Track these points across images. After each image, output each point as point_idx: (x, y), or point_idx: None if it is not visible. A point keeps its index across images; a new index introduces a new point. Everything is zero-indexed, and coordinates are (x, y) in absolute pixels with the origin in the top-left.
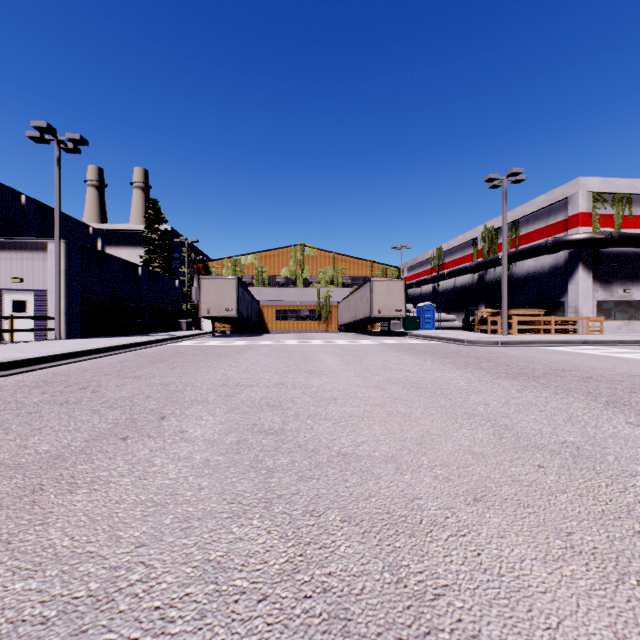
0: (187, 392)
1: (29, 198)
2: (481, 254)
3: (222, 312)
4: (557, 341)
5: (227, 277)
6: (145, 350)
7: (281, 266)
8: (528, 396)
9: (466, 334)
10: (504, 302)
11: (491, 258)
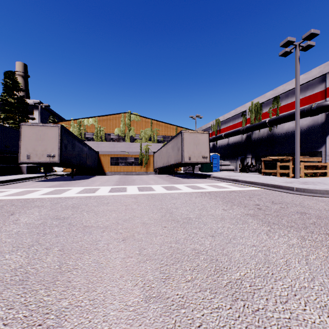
0: None
1: None
2: (249, 121)
3: (43, 158)
4: None
5: (49, 124)
6: None
7: (114, 127)
8: None
9: (261, 177)
10: (297, 150)
11: (259, 122)
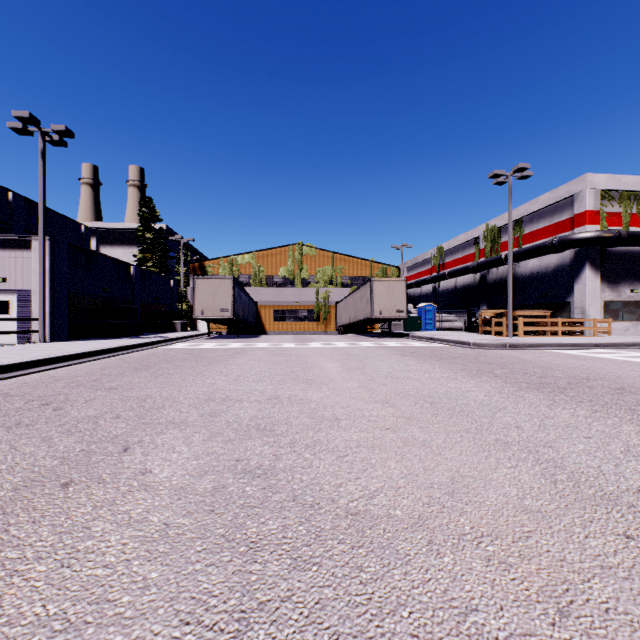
0: (165, 409)
1: (16, 194)
2: (483, 253)
3: (217, 313)
4: (567, 344)
5: (222, 277)
6: (132, 354)
7: (279, 266)
8: (563, 415)
9: (470, 336)
10: (510, 303)
11: (494, 257)
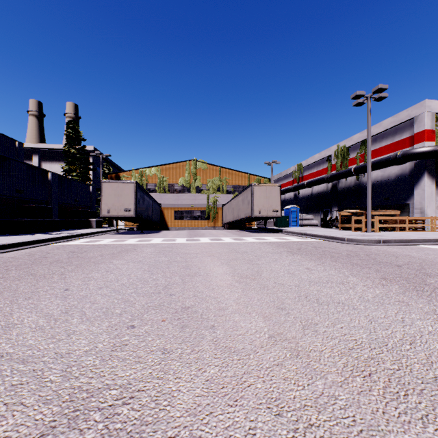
0: None
1: None
2: (334, 168)
3: (121, 212)
4: (432, 239)
5: (126, 181)
6: (10, 253)
7: (178, 176)
8: None
9: (334, 231)
10: (369, 203)
11: (344, 170)
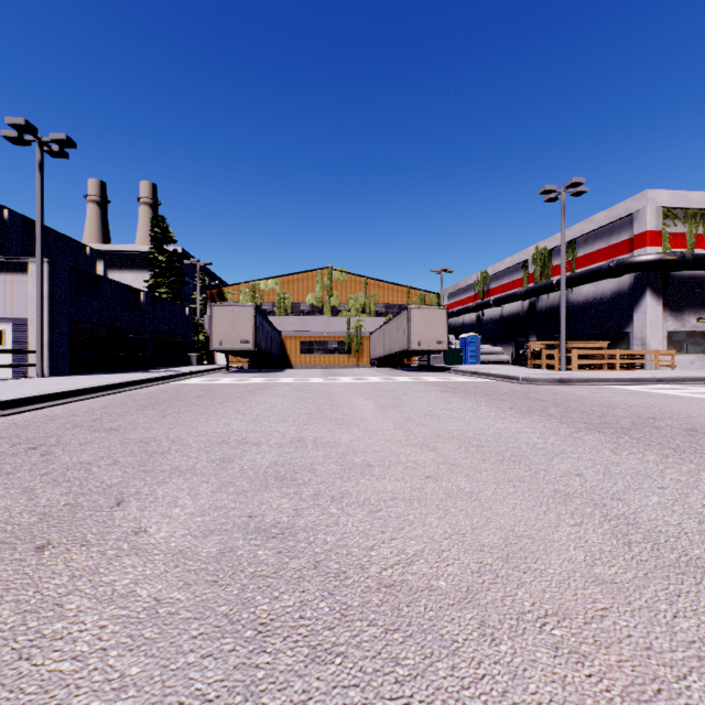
0: (170, 454)
1: (13, 212)
2: (532, 279)
3: (237, 344)
4: (627, 379)
5: (243, 304)
6: (140, 390)
7: (306, 292)
8: (630, 460)
9: (518, 370)
10: (562, 333)
11: (544, 283)
